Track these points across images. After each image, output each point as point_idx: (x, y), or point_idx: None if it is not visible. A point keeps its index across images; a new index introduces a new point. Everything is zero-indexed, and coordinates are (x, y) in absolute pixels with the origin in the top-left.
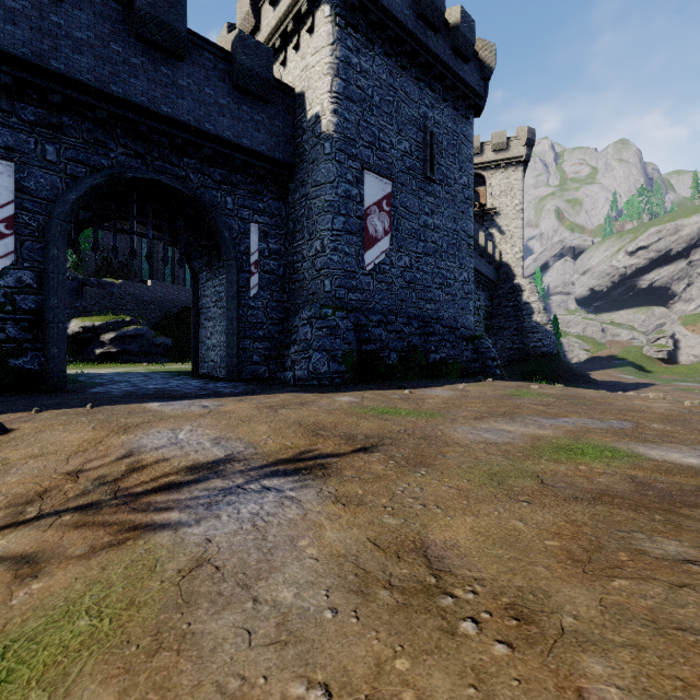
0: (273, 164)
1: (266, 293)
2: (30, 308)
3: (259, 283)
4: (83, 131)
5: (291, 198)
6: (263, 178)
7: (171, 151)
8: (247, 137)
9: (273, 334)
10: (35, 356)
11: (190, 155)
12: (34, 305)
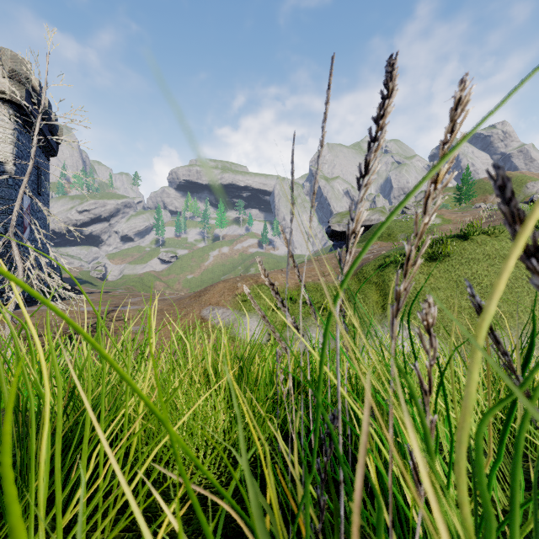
0: None
1: None
2: None
3: None
4: None
5: None
6: None
7: None
8: None
9: None
10: None
11: None
12: None
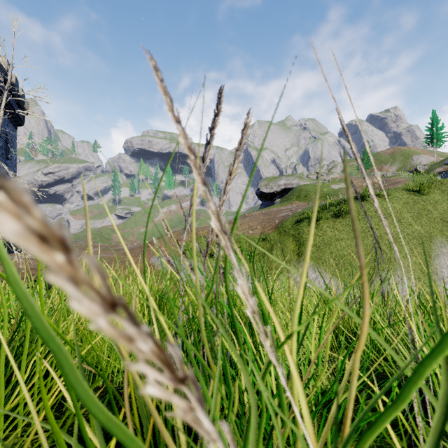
0: None
1: None
2: None
3: None
4: None
5: None
6: None
7: None
8: None
9: None
10: None
11: None
12: None
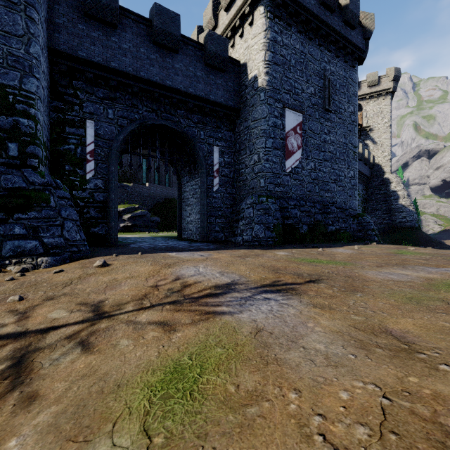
0: (227, 109)
1: (223, 189)
2: (100, 200)
3: (219, 183)
4: (126, 100)
5: (237, 129)
6: (221, 118)
7: (170, 107)
8: (213, 94)
9: (227, 213)
10: (103, 226)
11: (181, 108)
12: (103, 198)
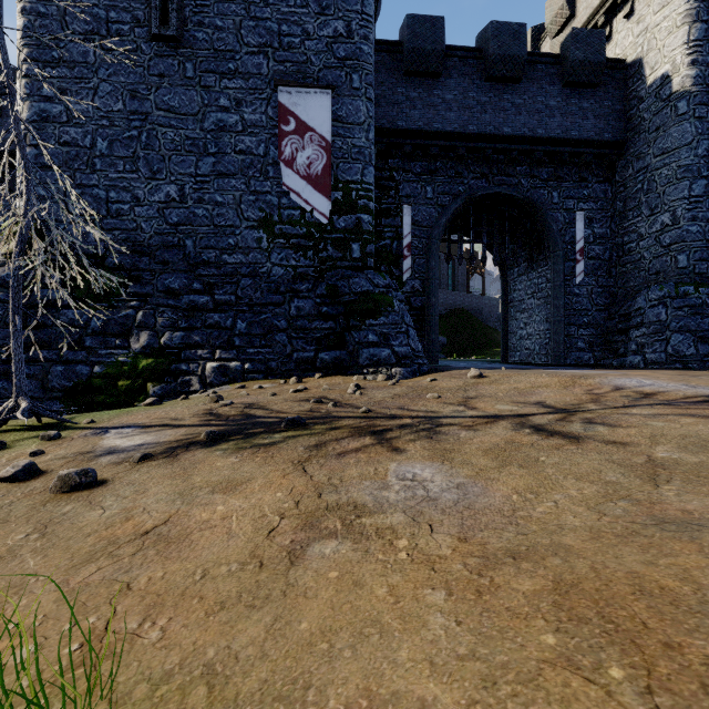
0: (601, 147)
1: (590, 279)
2: (418, 306)
3: (583, 270)
4: (447, 169)
5: (619, 176)
6: (588, 165)
7: (507, 165)
8: (575, 128)
9: (598, 320)
10: (421, 340)
11: (521, 163)
12: (420, 304)
